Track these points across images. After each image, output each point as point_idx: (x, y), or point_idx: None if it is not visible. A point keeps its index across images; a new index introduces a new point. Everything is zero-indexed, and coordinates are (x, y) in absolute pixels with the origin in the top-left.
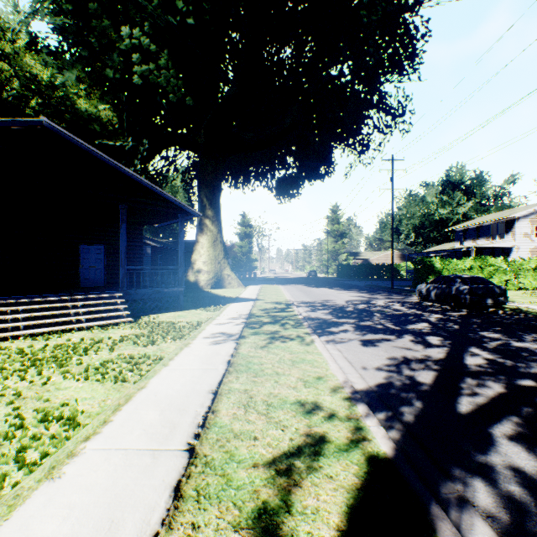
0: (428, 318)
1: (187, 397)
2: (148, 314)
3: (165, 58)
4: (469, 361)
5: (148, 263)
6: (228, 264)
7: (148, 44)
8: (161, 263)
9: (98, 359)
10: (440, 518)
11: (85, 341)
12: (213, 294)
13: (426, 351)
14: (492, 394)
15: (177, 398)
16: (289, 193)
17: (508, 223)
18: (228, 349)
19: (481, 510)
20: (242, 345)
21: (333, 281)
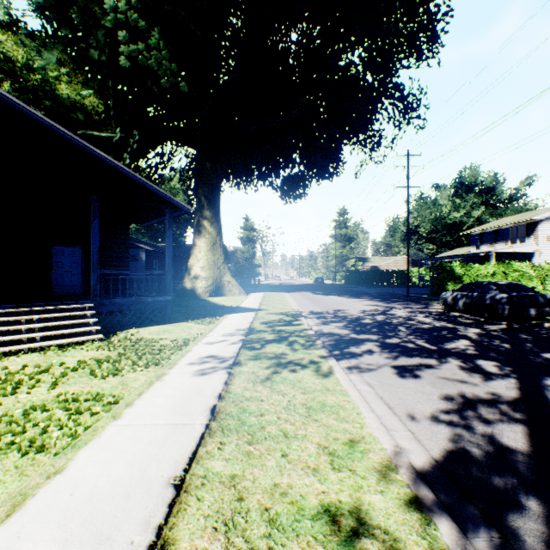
0: (465, 333)
1: (126, 498)
2: (127, 328)
3: (156, 36)
4: None
5: (142, 269)
6: (229, 270)
7: (135, 20)
8: (156, 268)
9: (26, 402)
10: None
11: (27, 369)
12: (211, 302)
13: (489, 386)
14: None
15: (106, 503)
16: (295, 193)
17: (530, 226)
18: (216, 384)
19: None
20: (236, 377)
21: (342, 288)
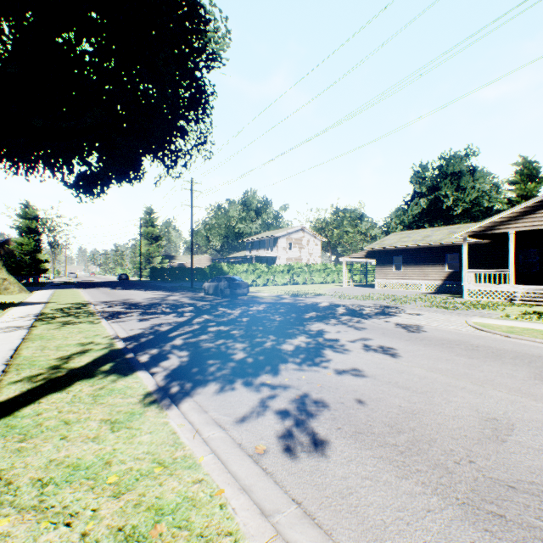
0: (198, 304)
1: None
2: None
3: None
4: (196, 320)
5: None
6: (4, 266)
7: None
8: None
9: None
10: (130, 354)
11: None
12: None
13: (177, 319)
14: (191, 329)
15: None
16: (93, 191)
17: (275, 240)
18: (21, 333)
19: (150, 353)
20: (36, 330)
21: (145, 284)
